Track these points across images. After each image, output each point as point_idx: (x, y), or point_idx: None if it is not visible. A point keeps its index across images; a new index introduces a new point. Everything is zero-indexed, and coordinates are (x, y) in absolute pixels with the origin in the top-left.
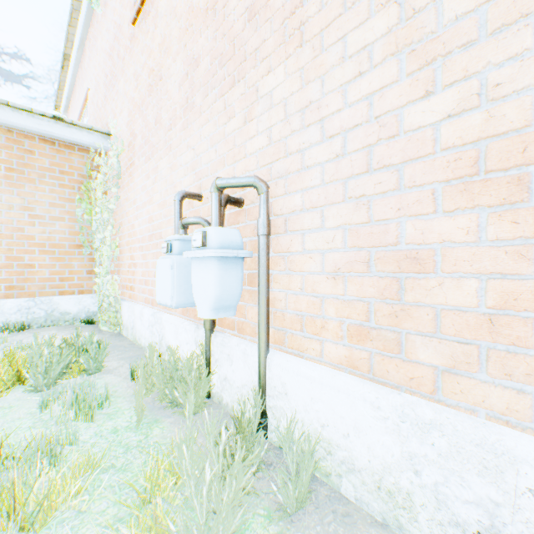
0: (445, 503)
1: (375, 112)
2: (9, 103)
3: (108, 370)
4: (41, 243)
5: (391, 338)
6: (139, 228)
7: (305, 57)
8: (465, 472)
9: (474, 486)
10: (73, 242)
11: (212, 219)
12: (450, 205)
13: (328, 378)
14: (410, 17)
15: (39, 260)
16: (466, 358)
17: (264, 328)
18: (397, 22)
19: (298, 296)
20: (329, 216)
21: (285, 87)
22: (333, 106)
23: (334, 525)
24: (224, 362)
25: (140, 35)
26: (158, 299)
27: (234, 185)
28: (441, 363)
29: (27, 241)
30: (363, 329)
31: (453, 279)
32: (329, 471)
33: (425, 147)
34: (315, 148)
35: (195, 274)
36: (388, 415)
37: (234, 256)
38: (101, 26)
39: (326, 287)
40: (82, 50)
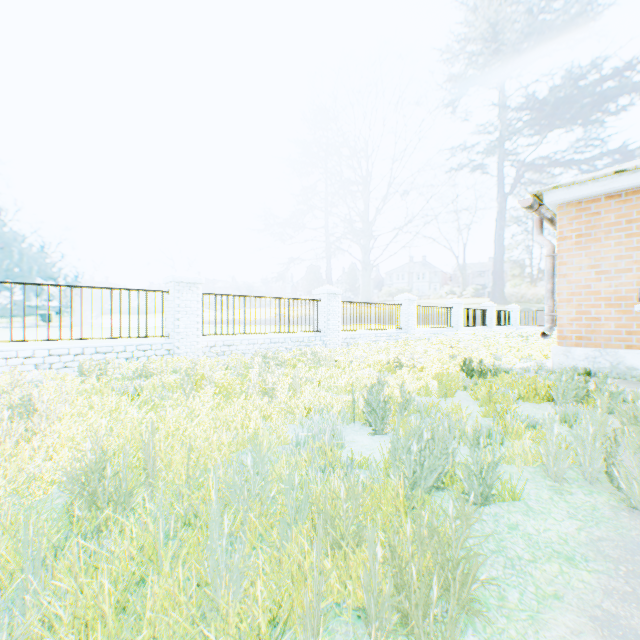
0: None
1: None
2: (573, 182)
3: None
4: (605, 297)
5: None
6: None
7: None
8: None
9: None
10: None
11: None
12: None
13: None
14: None
15: (603, 314)
16: None
17: None
18: None
19: None
20: None
21: None
22: None
23: None
24: None
25: None
26: None
27: None
28: None
29: (593, 296)
30: None
31: None
32: None
33: None
34: None
35: None
36: None
37: None
38: None
39: None
40: None
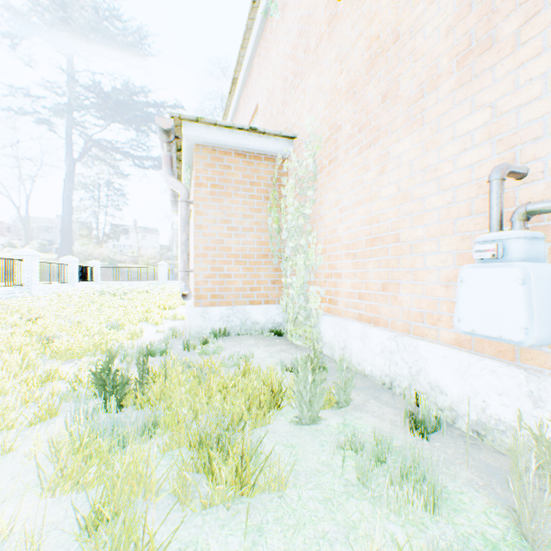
0: None
1: None
2: (217, 121)
3: (356, 406)
4: (235, 254)
5: None
6: (344, 232)
7: None
8: None
9: None
10: (259, 252)
11: None
12: None
13: None
14: None
15: (234, 270)
16: None
17: None
18: None
19: None
20: None
21: None
22: None
23: None
24: None
25: (347, 8)
26: (469, 326)
27: None
28: None
29: (226, 252)
30: None
31: None
32: None
33: None
34: None
35: None
36: None
37: None
38: (276, 33)
39: None
40: (248, 70)
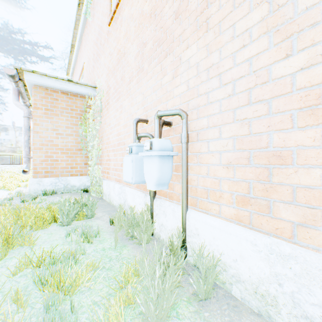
0: (299, 304)
1: (253, 68)
2: (47, 74)
3: (97, 217)
4: (61, 148)
5: (263, 204)
6: (112, 139)
7: (209, 38)
8: (312, 286)
9: (318, 294)
10: (77, 147)
11: (155, 134)
12: (302, 123)
13: (223, 226)
14: (276, 9)
15: (61, 157)
16: (313, 217)
17: (185, 196)
18: (267, 13)
19: (205, 178)
20: (224, 131)
21: (197, 56)
22: (226, 66)
23: (227, 311)
24: (161, 215)
25: (112, 31)
26: (124, 179)
27: (168, 114)
28: (296, 220)
29: (55, 147)
30: (245, 198)
31: (304, 168)
32: (225, 280)
33: (286, 88)
34: (216, 91)
35: (145, 165)
36: (261, 250)
37: (167, 155)
38: (91, 27)
39: (222, 173)
40: (80, 41)
